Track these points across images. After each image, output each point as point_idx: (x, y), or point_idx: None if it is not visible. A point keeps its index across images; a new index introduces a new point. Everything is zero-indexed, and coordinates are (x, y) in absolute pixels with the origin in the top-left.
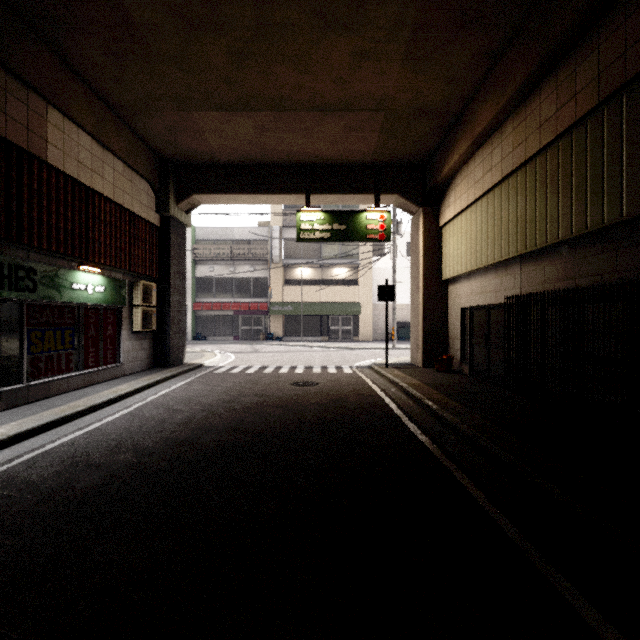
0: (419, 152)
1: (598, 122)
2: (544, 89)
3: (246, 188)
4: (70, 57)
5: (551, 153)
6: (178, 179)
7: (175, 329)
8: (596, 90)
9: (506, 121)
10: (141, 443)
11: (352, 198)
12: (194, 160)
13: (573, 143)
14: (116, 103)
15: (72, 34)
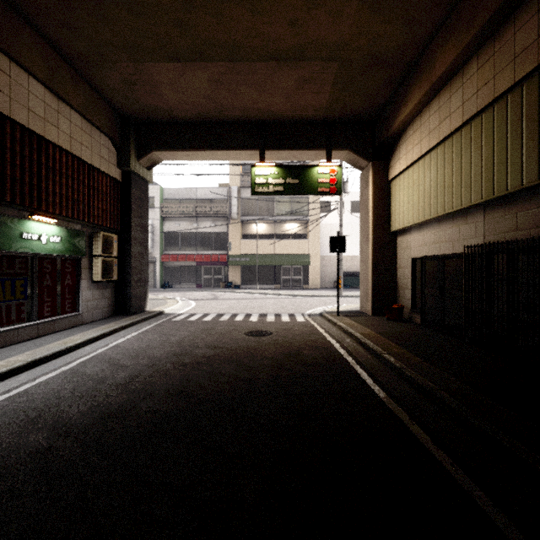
0: (370, 107)
1: None
2: (520, 16)
3: (203, 144)
4: None
5: (529, 86)
6: (139, 136)
7: (136, 278)
8: None
9: (468, 62)
10: (64, 414)
11: (304, 154)
12: (153, 117)
13: None
14: (70, 53)
15: None
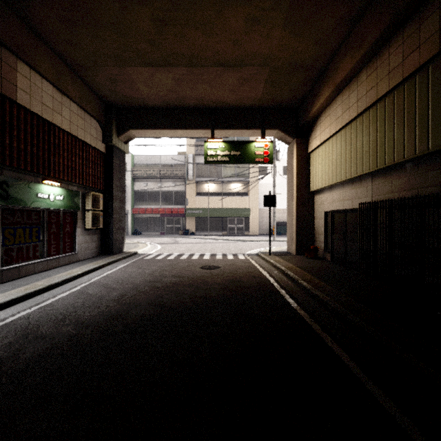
0: (294, 98)
1: (438, 66)
2: (392, 44)
3: (168, 125)
4: (34, 23)
5: (398, 93)
6: (119, 118)
7: (117, 227)
8: (437, 40)
9: (361, 71)
10: (81, 317)
11: (245, 132)
12: (130, 104)
13: (417, 84)
14: (71, 60)
15: (34, 5)
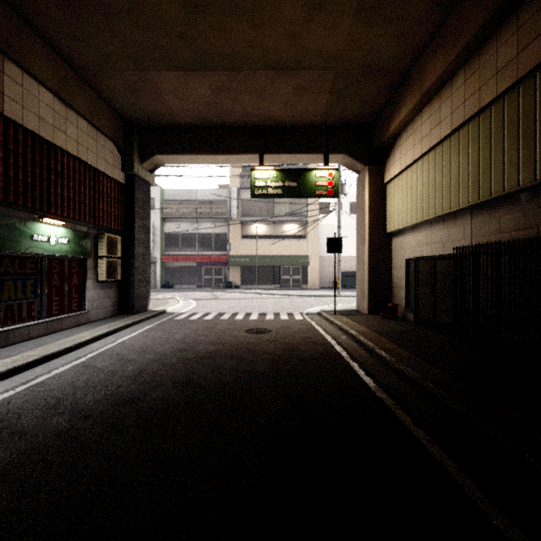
0: (366, 113)
1: None
2: (502, 34)
3: (205, 148)
4: (27, 11)
5: (509, 99)
6: (142, 140)
7: (139, 279)
8: None
9: (457, 74)
10: (81, 401)
11: (302, 157)
12: (156, 122)
13: (537, 85)
14: (78, 62)
15: None
